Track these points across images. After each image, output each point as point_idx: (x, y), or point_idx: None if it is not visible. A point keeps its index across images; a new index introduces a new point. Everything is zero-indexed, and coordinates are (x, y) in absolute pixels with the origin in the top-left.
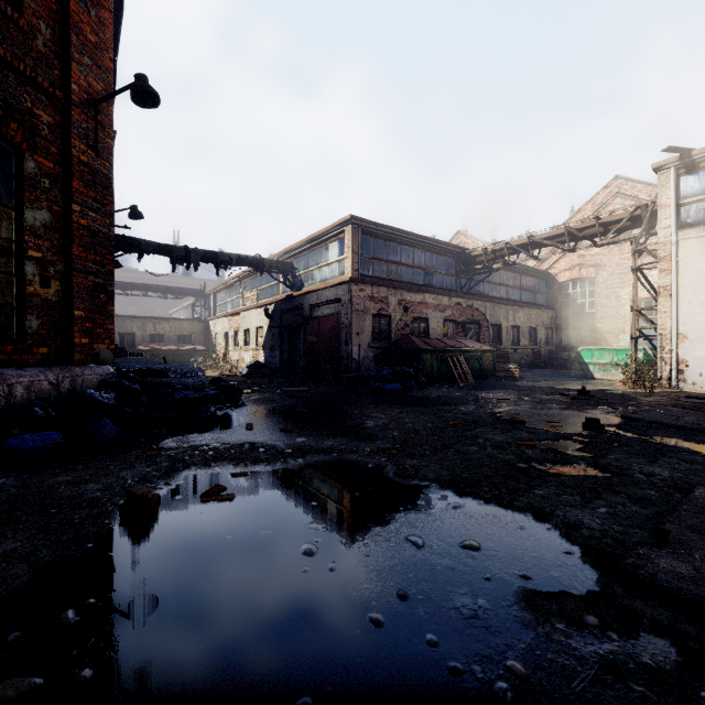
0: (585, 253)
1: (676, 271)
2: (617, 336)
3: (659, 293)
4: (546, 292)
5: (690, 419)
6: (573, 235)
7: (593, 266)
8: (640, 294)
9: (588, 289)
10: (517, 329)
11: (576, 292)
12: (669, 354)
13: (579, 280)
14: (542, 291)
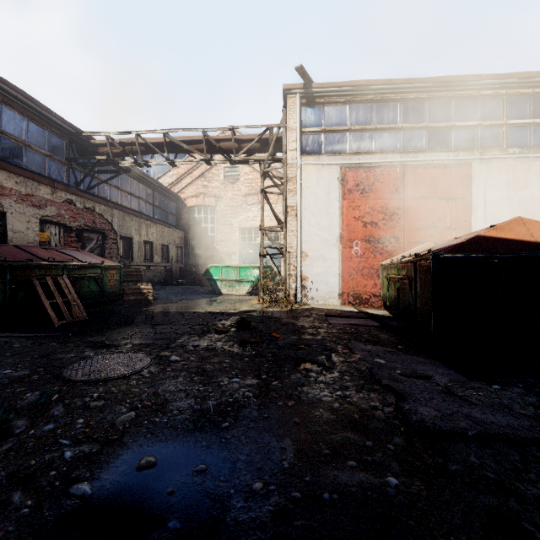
0: (208, 185)
1: (301, 193)
2: (231, 256)
3: (288, 212)
4: (177, 214)
5: (446, 380)
6: (210, 144)
7: (214, 196)
8: (245, 224)
9: (210, 215)
10: (150, 246)
11: (201, 217)
12: (295, 271)
13: (204, 207)
14: (173, 212)
